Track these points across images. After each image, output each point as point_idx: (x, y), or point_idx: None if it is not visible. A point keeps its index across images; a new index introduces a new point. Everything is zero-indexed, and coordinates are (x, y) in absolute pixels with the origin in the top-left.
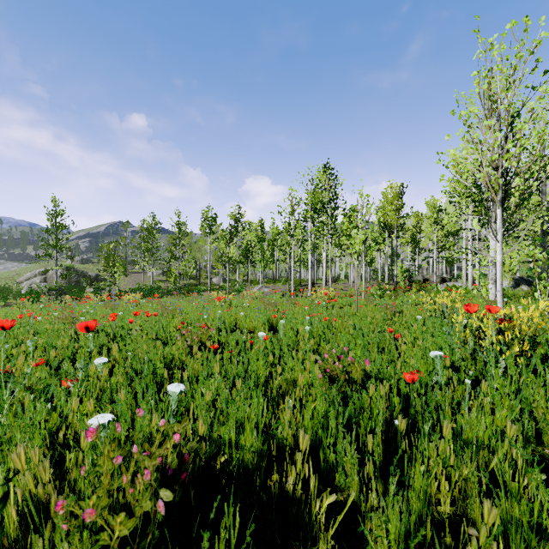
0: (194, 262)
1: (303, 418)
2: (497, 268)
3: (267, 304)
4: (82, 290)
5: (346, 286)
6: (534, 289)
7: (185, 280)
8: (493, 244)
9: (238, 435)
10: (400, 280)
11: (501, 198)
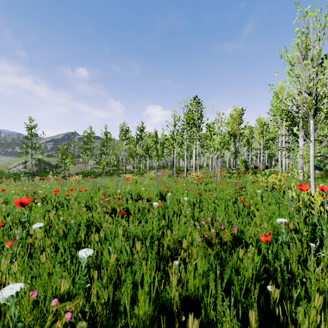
0: (115, 156)
1: (185, 268)
2: (310, 159)
3: (159, 182)
4: (47, 173)
5: (208, 171)
6: (325, 173)
7: (110, 167)
8: (301, 145)
9: (134, 295)
10: (240, 167)
11: (313, 113)
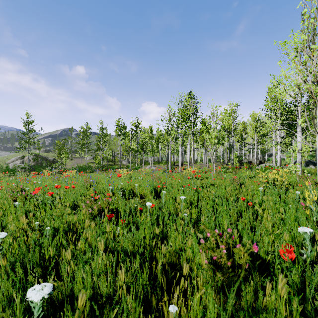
0: (111, 152)
1: (185, 294)
2: (317, 153)
3: (154, 177)
4: (44, 168)
5: (202, 166)
6: None
7: (106, 162)
8: (300, 139)
9: None
10: (234, 162)
11: None
